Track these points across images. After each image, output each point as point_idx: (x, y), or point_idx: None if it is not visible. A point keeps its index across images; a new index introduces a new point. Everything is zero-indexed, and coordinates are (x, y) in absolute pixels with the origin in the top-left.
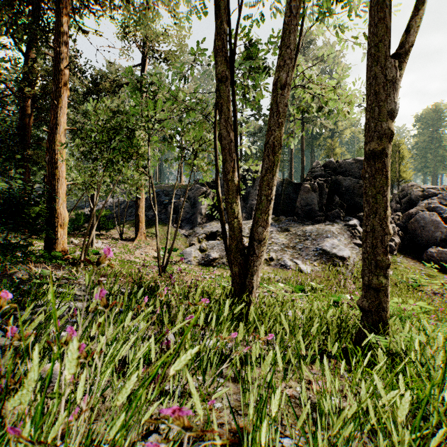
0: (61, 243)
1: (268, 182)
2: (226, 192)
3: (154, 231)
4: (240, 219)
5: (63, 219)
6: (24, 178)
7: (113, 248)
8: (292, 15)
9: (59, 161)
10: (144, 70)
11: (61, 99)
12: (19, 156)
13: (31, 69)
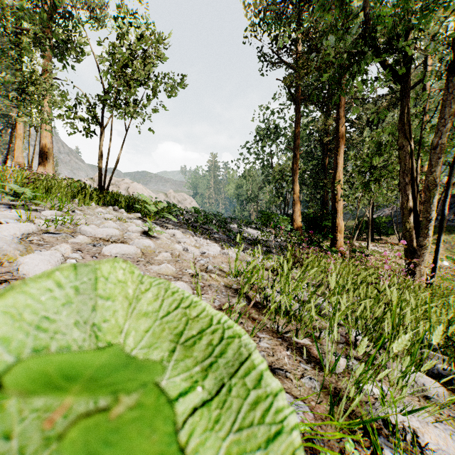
0: (339, 243)
1: (426, 209)
2: (401, 216)
3: (444, 238)
4: (411, 232)
5: (340, 227)
6: (323, 199)
7: (387, 252)
8: (447, 94)
9: (338, 190)
10: (426, 67)
11: (339, 148)
12: (321, 184)
13: (327, 123)
